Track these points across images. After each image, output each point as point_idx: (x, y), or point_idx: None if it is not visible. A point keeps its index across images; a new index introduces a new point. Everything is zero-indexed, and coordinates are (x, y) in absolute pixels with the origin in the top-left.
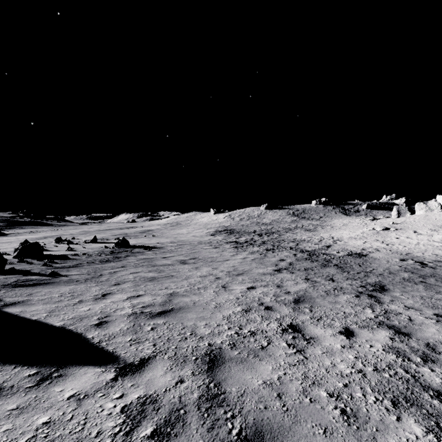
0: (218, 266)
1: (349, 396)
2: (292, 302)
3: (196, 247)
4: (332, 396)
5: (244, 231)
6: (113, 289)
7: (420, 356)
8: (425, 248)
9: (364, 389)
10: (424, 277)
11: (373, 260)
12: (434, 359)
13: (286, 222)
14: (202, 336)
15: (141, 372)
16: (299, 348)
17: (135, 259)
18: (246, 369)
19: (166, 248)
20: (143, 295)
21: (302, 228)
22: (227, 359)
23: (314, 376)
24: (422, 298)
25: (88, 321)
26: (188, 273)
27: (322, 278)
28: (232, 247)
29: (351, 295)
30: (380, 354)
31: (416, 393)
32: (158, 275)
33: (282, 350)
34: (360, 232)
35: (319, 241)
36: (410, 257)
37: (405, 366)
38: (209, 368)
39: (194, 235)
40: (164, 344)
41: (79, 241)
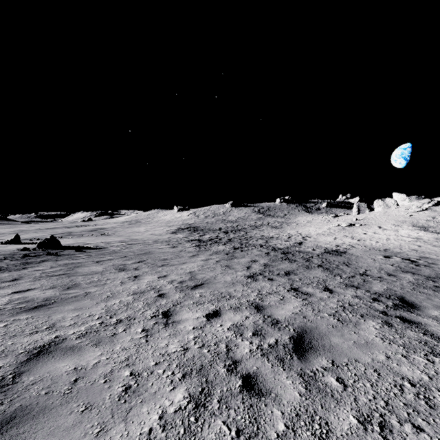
0: (169, 273)
1: None
2: (293, 354)
3: (149, 247)
4: None
5: (208, 229)
6: None
7: None
8: (398, 244)
9: None
10: (432, 279)
11: (357, 258)
12: None
13: (252, 220)
14: None
15: None
16: None
17: (50, 265)
18: None
19: (110, 248)
20: None
21: (268, 225)
22: None
23: None
24: None
25: None
26: (117, 287)
27: (314, 287)
28: (193, 246)
29: (377, 322)
30: None
31: None
32: (60, 295)
33: None
34: (326, 228)
35: (288, 238)
36: (392, 253)
37: None
38: None
39: (152, 233)
40: None
41: None
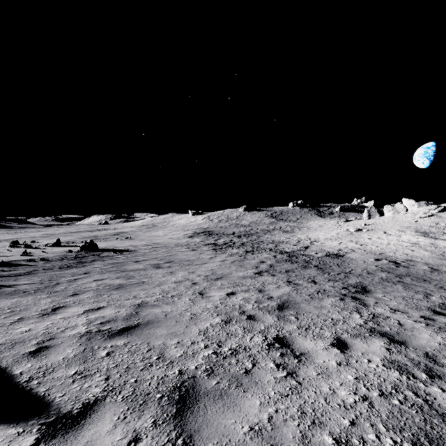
0: (195, 270)
1: (360, 440)
2: (276, 309)
3: (172, 250)
4: (340, 442)
5: (222, 233)
6: (69, 300)
7: (424, 370)
8: (395, 248)
9: (376, 427)
10: (400, 276)
11: (350, 261)
12: (440, 374)
13: (265, 224)
14: (171, 360)
15: (78, 429)
16: (290, 369)
17: (102, 264)
18: (227, 409)
19: (139, 251)
20: (104, 307)
21: (280, 229)
22: (202, 394)
23: (313, 411)
24: (404, 298)
25: (22, 348)
26: (161, 278)
27: (304, 280)
28: (210, 249)
29: (335, 299)
30: (382, 371)
31: (436, 427)
32: (126, 282)
33: (270, 374)
34: (335, 233)
35: (297, 242)
36: (384, 257)
37: (413, 386)
38: (178, 411)
39: (171, 238)
40: (120, 377)
41: (39, 244)
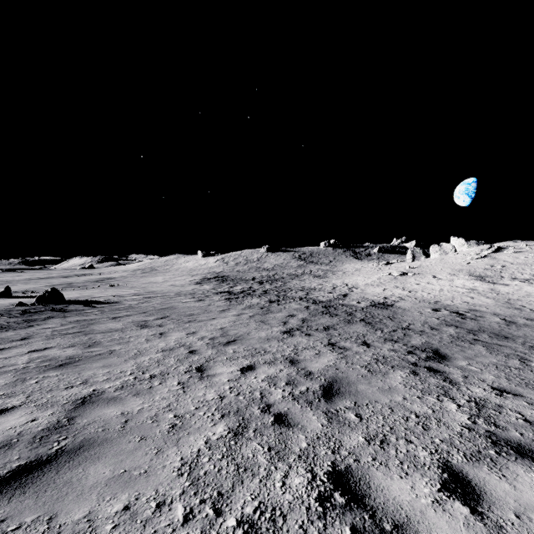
0: (198, 330)
1: None
2: (321, 398)
3: (171, 300)
4: None
5: (240, 278)
6: None
7: None
8: (451, 295)
9: None
10: (473, 332)
11: (403, 312)
12: None
13: (292, 267)
14: None
15: None
16: None
17: (59, 322)
18: None
19: (124, 303)
20: (13, 408)
21: (311, 274)
22: None
23: None
24: (497, 367)
25: None
26: (143, 344)
27: (352, 342)
28: (223, 299)
29: (405, 372)
30: None
31: None
32: (83, 353)
33: None
34: (376, 278)
35: (332, 289)
36: (441, 306)
37: None
38: None
39: (172, 284)
40: None
41: None
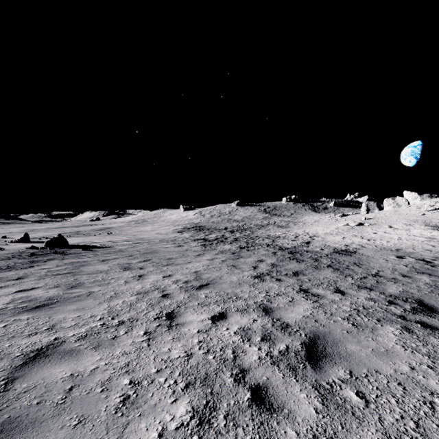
0: (174, 273)
1: None
2: (306, 362)
3: (155, 246)
4: None
5: (214, 228)
6: None
7: None
8: (411, 244)
9: None
10: None
11: (368, 258)
12: None
13: (258, 219)
14: None
15: None
16: None
17: (56, 264)
18: None
19: (116, 247)
20: None
21: (275, 224)
22: None
23: None
24: None
25: None
26: (121, 286)
27: (325, 288)
28: (199, 245)
29: (396, 328)
30: None
31: None
32: (63, 294)
33: None
34: (334, 228)
35: (295, 237)
36: (404, 253)
37: None
38: None
39: (158, 233)
40: None
41: (5, 240)
